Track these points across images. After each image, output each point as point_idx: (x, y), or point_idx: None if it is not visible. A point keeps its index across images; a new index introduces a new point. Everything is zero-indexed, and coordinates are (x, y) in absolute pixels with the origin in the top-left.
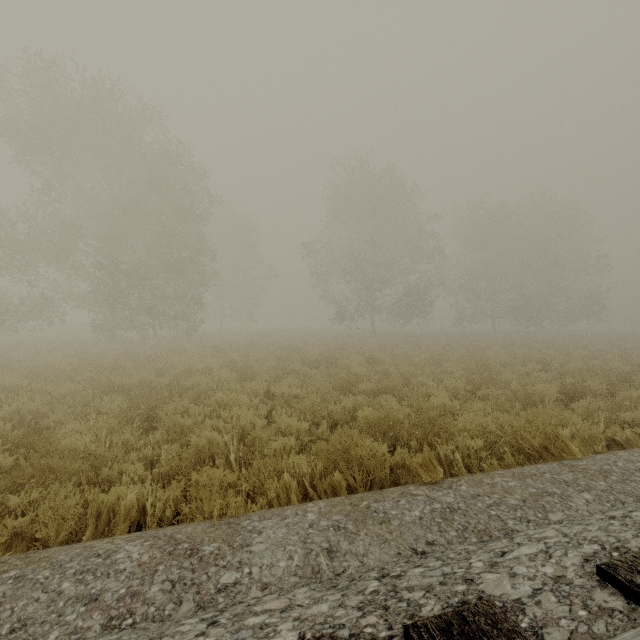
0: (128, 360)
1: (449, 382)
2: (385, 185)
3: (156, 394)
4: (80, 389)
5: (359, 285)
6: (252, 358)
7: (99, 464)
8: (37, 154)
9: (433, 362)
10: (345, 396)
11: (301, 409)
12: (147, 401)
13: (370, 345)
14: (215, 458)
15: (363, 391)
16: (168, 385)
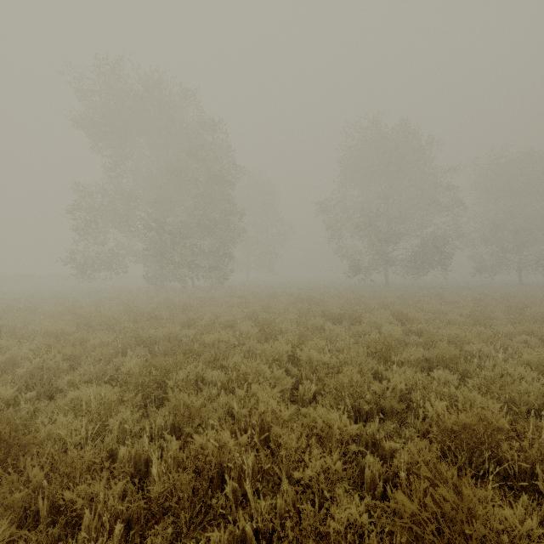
0: (166, 308)
1: (528, 356)
2: (400, 141)
3: (178, 349)
4: (110, 341)
5: (373, 239)
6: (273, 309)
7: (71, 474)
8: (106, 140)
9: (479, 322)
10: (384, 365)
11: (334, 385)
12: (159, 366)
13: (391, 298)
14: (225, 471)
15: (407, 360)
16: (192, 338)
